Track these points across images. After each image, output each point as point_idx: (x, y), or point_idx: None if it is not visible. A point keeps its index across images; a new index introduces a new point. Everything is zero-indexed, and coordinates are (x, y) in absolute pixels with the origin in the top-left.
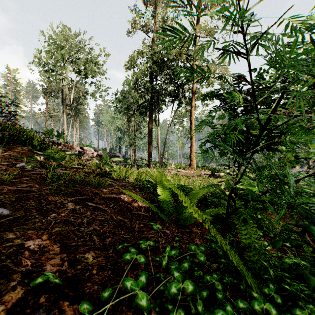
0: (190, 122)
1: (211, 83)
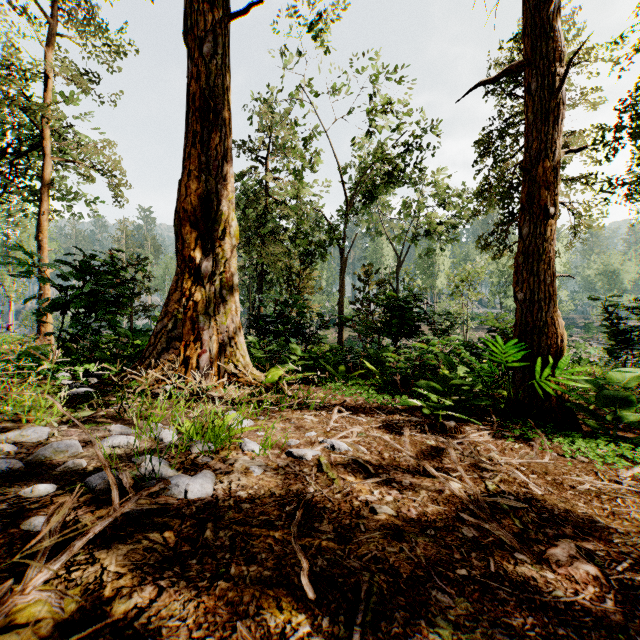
0: (39, 245)
1: (92, 179)
